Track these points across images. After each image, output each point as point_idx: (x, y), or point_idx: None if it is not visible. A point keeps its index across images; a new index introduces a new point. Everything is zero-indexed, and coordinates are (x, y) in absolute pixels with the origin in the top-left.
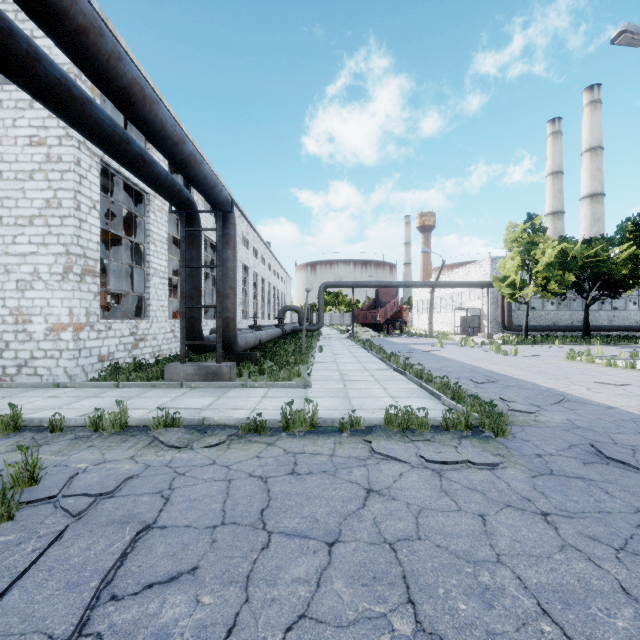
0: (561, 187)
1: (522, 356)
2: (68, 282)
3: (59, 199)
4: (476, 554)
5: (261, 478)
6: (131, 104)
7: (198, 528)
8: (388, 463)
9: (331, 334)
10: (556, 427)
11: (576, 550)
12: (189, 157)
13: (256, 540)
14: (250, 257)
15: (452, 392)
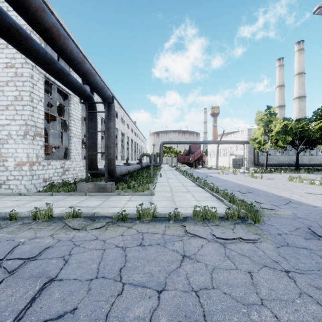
0: (283, 93)
1: (265, 179)
2: (26, 140)
3: (21, 96)
4: (248, 299)
5: (122, 248)
6: (52, 38)
7: (81, 280)
8: (195, 239)
9: (166, 168)
10: (287, 217)
11: (309, 296)
12: (87, 71)
13: (115, 289)
14: (125, 128)
15: (229, 198)
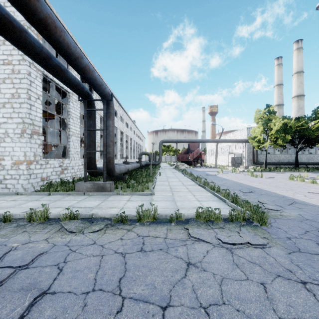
0: (282, 92)
1: (265, 178)
2: (23, 138)
3: (19, 93)
4: (265, 318)
5: (122, 254)
6: (47, 31)
7: (76, 294)
8: (199, 243)
9: (165, 166)
10: (294, 219)
11: None
12: (85, 67)
13: (113, 304)
14: (124, 127)
15: (232, 198)
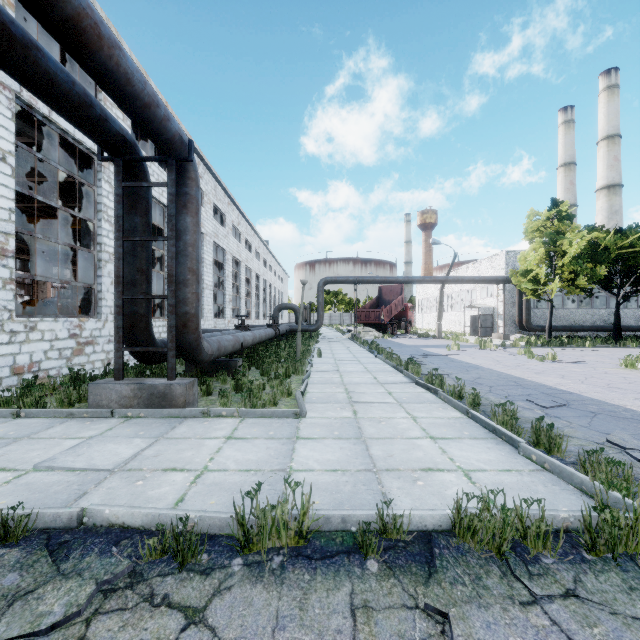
0: (574, 179)
1: (563, 362)
2: None
3: None
4: None
5: None
6: None
7: None
8: None
9: (331, 335)
10: None
11: None
12: (80, 19)
13: None
14: (242, 250)
15: (534, 433)
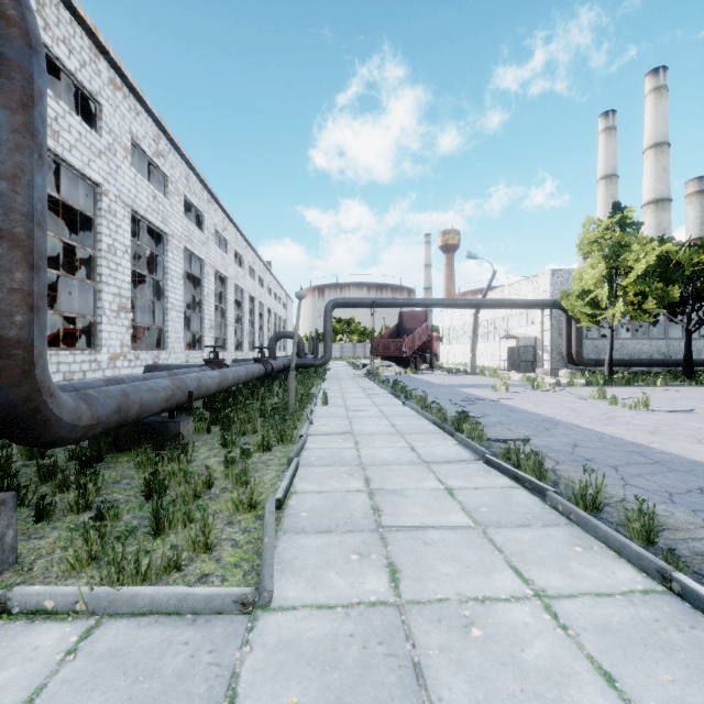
0: (616, 193)
1: (663, 411)
2: None
3: None
4: None
5: None
6: None
7: None
8: None
9: (342, 370)
10: None
11: None
12: None
13: None
14: (230, 264)
15: None
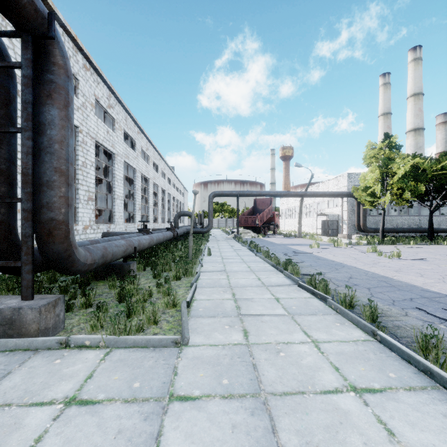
0: (390, 124)
1: (408, 259)
2: None
3: None
4: None
5: None
6: None
7: None
8: None
9: (219, 235)
10: None
11: None
12: None
13: None
14: (150, 170)
15: None
